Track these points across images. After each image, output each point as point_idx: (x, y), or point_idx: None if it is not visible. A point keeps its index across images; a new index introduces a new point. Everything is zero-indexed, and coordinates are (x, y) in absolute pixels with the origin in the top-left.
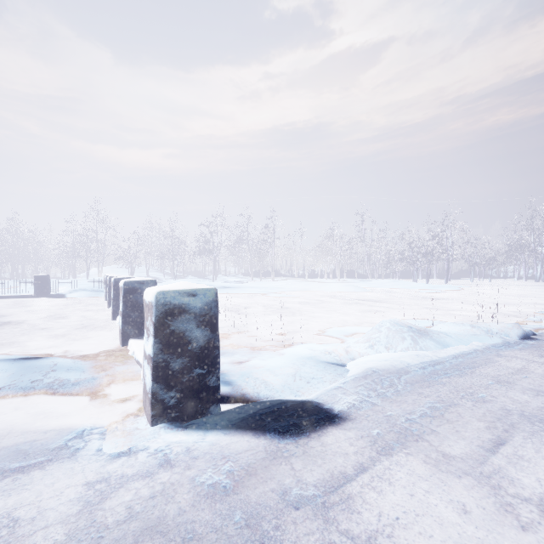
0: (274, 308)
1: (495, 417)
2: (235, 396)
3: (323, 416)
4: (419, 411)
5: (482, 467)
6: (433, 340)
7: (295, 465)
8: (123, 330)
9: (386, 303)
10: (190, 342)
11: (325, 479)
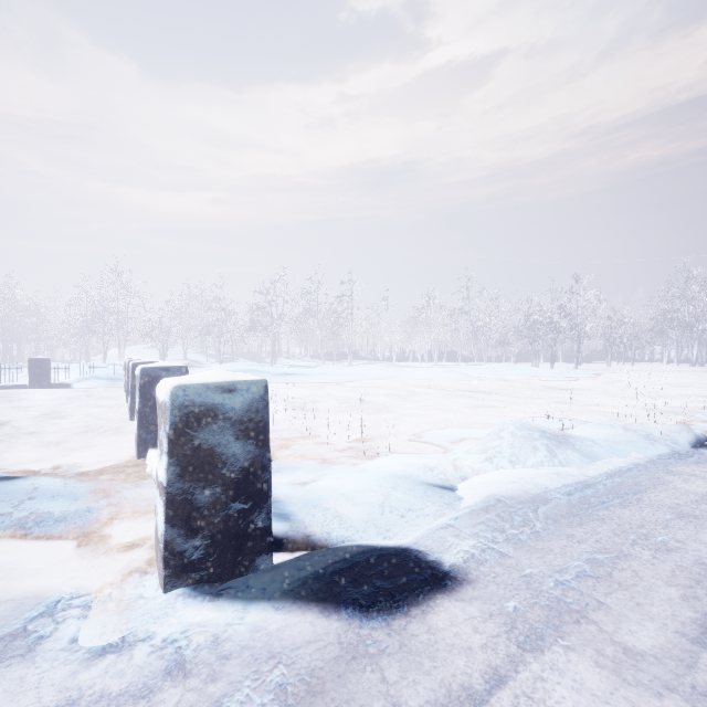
0: (353, 403)
1: (692, 578)
2: (294, 539)
3: (427, 576)
4: (573, 568)
5: (692, 676)
6: (577, 451)
7: (387, 672)
8: (140, 436)
9: (501, 395)
10: (225, 462)
11: (438, 702)
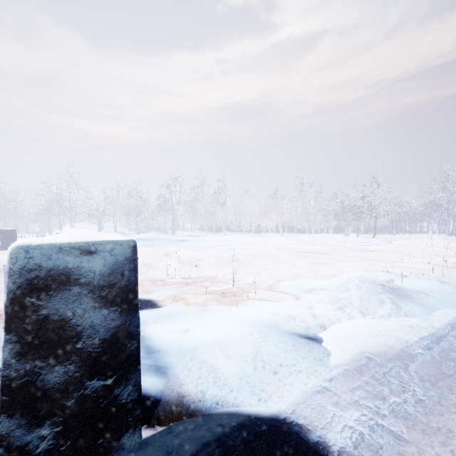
0: (226, 261)
1: None
2: (168, 401)
3: None
4: None
5: None
6: (416, 302)
7: None
8: None
9: (329, 254)
10: (81, 334)
11: None
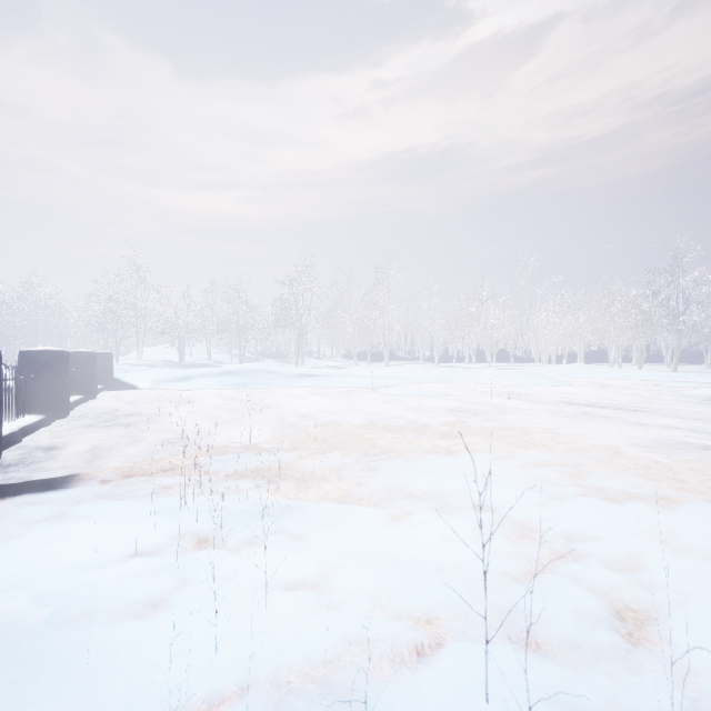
0: (397, 429)
1: None
2: None
3: None
4: None
5: None
6: None
7: None
8: None
9: (648, 412)
10: None
11: None
